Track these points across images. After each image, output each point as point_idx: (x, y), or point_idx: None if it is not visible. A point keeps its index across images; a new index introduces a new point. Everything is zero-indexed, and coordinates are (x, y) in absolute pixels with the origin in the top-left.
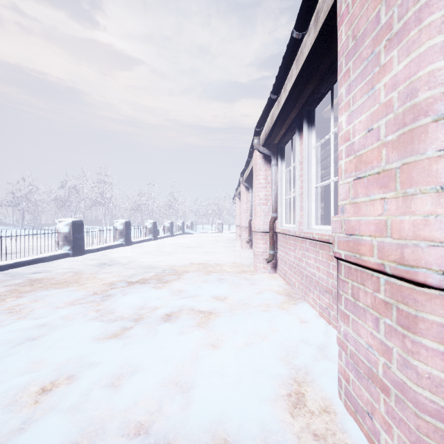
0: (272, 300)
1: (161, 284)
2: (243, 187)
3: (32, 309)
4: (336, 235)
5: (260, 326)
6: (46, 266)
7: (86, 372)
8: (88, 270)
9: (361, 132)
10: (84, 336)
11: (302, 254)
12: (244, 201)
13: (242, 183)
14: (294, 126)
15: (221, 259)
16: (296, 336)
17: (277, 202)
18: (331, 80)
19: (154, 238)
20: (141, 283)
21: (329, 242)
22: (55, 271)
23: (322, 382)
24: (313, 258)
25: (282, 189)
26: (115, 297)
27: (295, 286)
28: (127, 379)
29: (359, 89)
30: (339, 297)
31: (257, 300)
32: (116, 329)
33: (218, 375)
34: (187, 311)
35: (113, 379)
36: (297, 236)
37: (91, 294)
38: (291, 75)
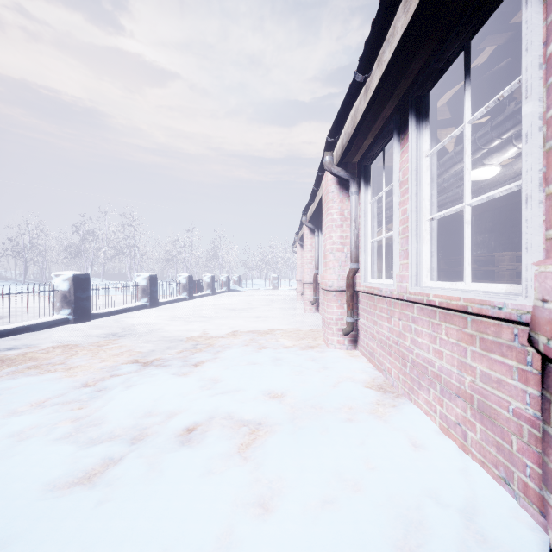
0: (358, 399)
1: (187, 368)
2: (306, 229)
3: None
4: None
5: (345, 458)
6: (32, 338)
7: None
8: (88, 345)
9: None
10: (29, 483)
11: (404, 327)
12: (308, 248)
13: (305, 224)
14: (389, 129)
15: (277, 326)
16: (414, 483)
17: (359, 248)
18: (469, 30)
19: (189, 298)
20: (159, 366)
21: (465, 311)
22: (41, 346)
23: None
24: (428, 335)
25: (367, 227)
26: (112, 393)
27: (390, 375)
28: None
29: None
30: None
31: (333, 400)
32: (94, 464)
33: None
34: (221, 422)
35: None
36: (394, 298)
37: (77, 387)
38: (394, 32)
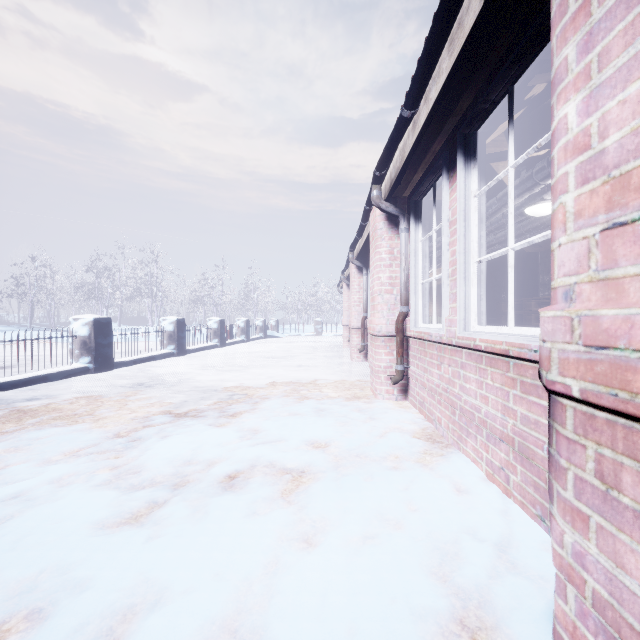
0: (405, 448)
1: (224, 418)
2: (353, 268)
3: (5, 465)
4: (557, 347)
5: (388, 501)
6: (51, 388)
7: (65, 603)
8: (114, 395)
9: (626, 124)
10: (79, 522)
11: (453, 374)
12: (355, 289)
13: (352, 261)
14: (439, 164)
15: (321, 376)
16: (453, 521)
17: (409, 289)
18: (512, 75)
19: (221, 345)
20: (194, 417)
21: (507, 355)
22: (63, 397)
23: (517, 632)
24: (476, 381)
25: (417, 267)
26: (147, 442)
27: (440, 425)
28: (141, 621)
29: (621, 30)
30: (558, 472)
31: (379, 449)
32: (139, 506)
33: (314, 613)
34: (264, 470)
35: (113, 622)
36: (444, 344)
37: (109, 437)
38: (439, 72)
